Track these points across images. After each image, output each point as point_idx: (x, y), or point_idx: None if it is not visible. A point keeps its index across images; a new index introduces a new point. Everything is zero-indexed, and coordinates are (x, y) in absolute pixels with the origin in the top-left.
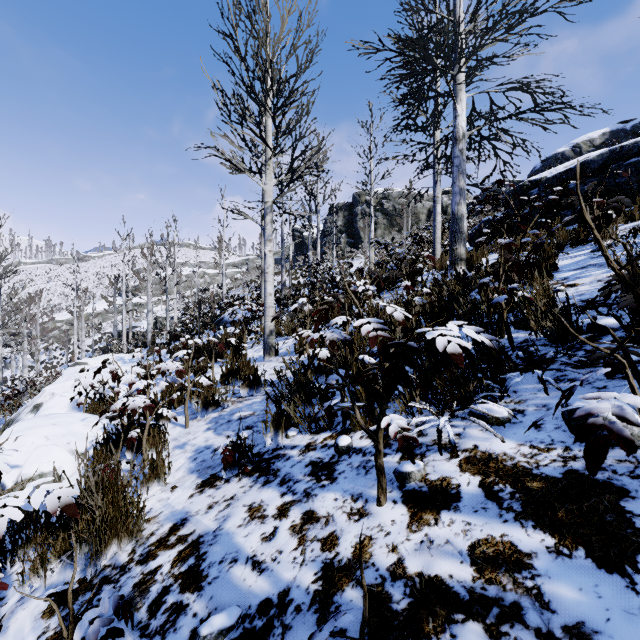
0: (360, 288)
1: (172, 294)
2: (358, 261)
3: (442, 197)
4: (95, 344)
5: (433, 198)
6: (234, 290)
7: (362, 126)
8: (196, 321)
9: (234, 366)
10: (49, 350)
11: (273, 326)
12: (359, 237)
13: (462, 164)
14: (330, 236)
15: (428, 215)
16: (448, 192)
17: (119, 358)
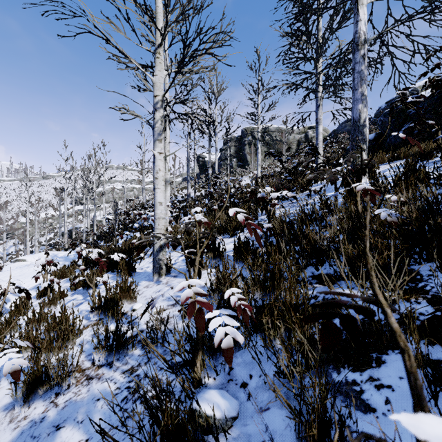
0: (273, 195)
1: (109, 203)
2: (246, 178)
3: (308, 131)
4: (50, 240)
5: (316, 120)
6: (152, 200)
7: (251, 69)
8: (121, 224)
9: (109, 295)
10: (13, 245)
11: (164, 240)
12: (246, 161)
13: (364, 70)
14: (225, 160)
15: (297, 144)
16: (312, 127)
17: (53, 255)
